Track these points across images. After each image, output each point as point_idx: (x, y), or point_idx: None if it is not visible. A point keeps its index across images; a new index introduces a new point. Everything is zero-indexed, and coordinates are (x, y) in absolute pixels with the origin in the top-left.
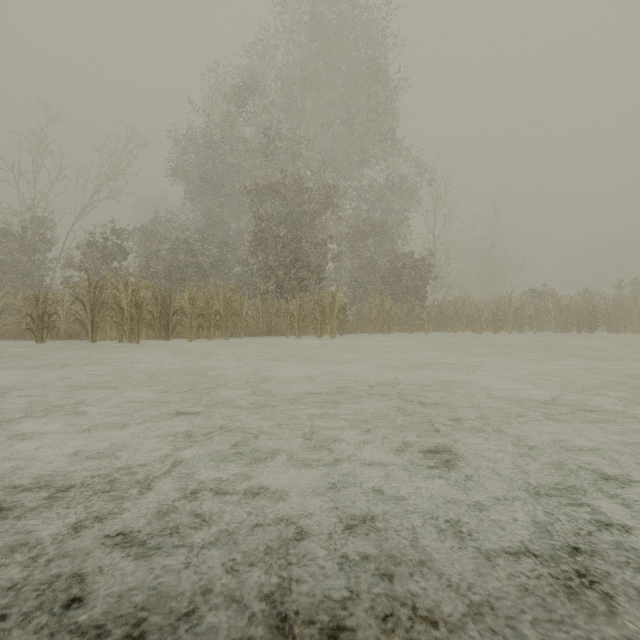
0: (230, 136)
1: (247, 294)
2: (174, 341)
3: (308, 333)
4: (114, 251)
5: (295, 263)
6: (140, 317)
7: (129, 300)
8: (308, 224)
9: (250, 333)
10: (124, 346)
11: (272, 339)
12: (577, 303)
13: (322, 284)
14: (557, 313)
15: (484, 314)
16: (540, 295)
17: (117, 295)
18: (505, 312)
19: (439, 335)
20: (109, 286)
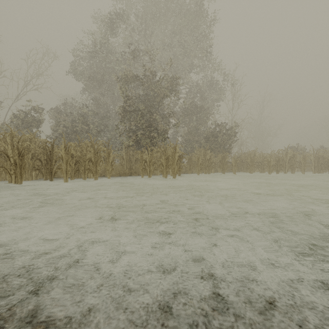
0: (108, 49)
1: (117, 148)
2: (56, 181)
3: (156, 174)
4: (29, 120)
5: (148, 127)
6: (22, 163)
7: (12, 149)
8: (157, 103)
9: (117, 174)
10: (4, 187)
11: (131, 179)
12: (326, 154)
13: (166, 141)
14: (316, 160)
15: (271, 161)
16: (297, 150)
17: (3, 145)
18: (283, 160)
19: (241, 175)
20: (0, 139)
